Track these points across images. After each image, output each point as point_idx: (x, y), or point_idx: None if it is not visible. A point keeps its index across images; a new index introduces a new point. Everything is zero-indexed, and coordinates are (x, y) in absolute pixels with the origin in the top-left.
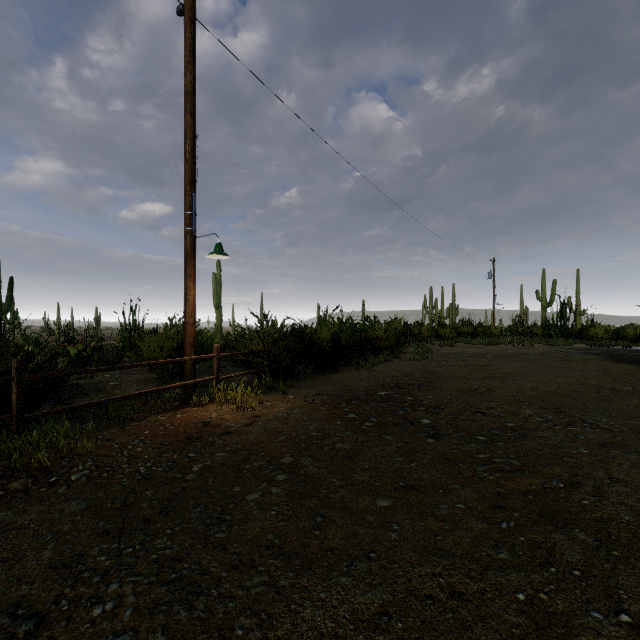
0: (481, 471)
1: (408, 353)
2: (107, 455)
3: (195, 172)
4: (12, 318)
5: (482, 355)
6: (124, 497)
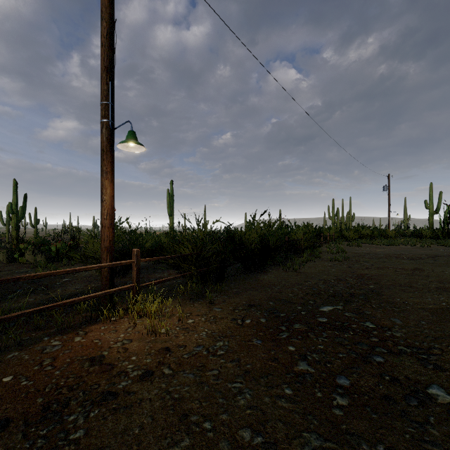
0: None
1: (324, 252)
2: None
3: (112, 59)
4: (35, 223)
5: (396, 256)
6: None
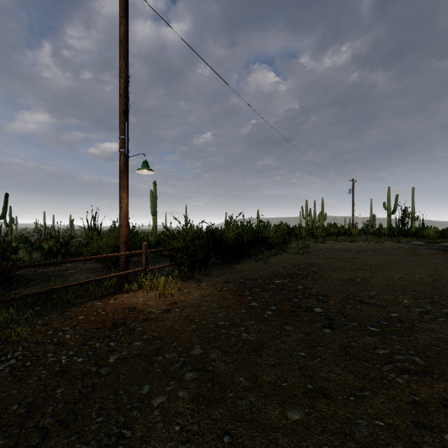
0: (387, 371)
1: (292, 248)
2: (38, 342)
3: (127, 105)
4: (10, 222)
5: (348, 250)
6: (33, 397)
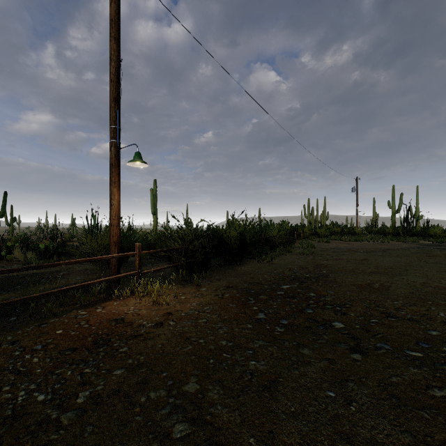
0: None
1: (296, 248)
2: None
3: (119, 91)
4: (11, 221)
5: (355, 250)
6: None
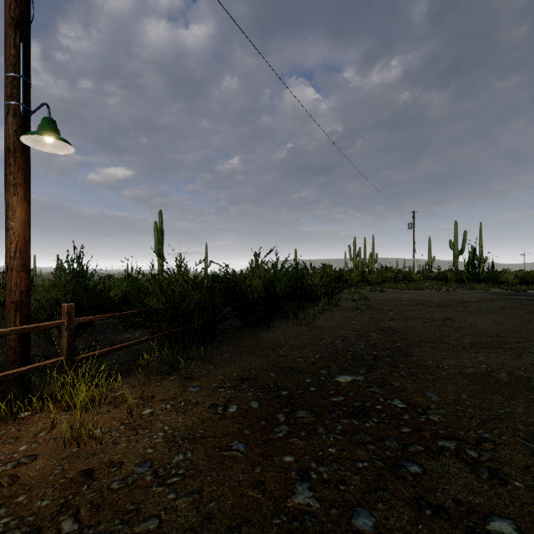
0: None
1: (344, 299)
2: None
3: (26, 9)
4: None
5: (423, 302)
6: None
